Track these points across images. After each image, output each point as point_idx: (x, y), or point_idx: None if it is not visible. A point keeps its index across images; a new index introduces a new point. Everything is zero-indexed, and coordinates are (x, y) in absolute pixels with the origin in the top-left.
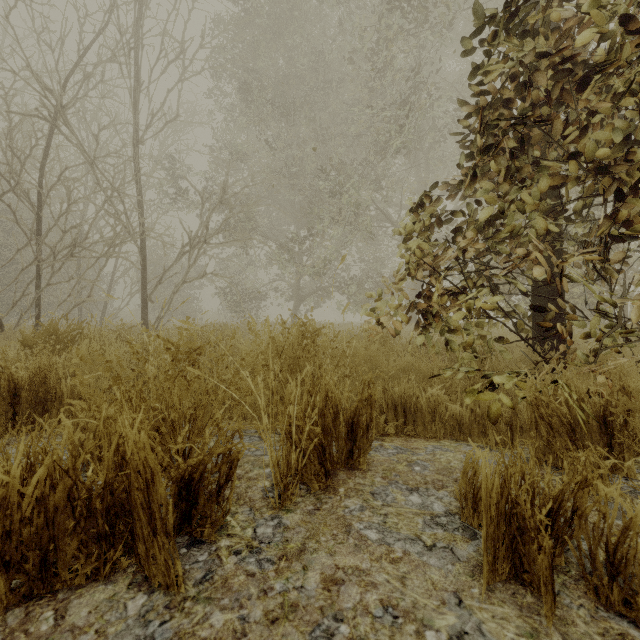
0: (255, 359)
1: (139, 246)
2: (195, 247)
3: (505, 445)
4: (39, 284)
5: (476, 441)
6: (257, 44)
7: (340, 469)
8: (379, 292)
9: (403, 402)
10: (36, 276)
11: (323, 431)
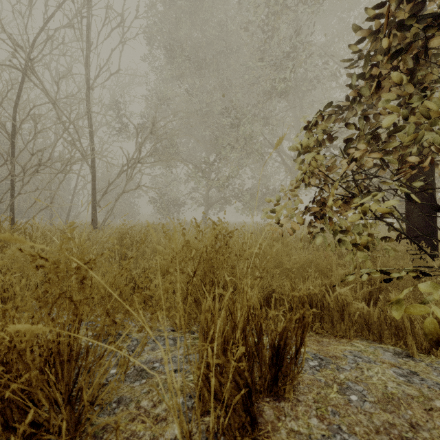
0: (169, 261)
1: (90, 165)
2: (132, 166)
3: (422, 350)
4: (13, 193)
5: (388, 343)
6: (178, 19)
7: (264, 399)
8: (277, 198)
9: (309, 299)
10: (10, 187)
11: (244, 354)
